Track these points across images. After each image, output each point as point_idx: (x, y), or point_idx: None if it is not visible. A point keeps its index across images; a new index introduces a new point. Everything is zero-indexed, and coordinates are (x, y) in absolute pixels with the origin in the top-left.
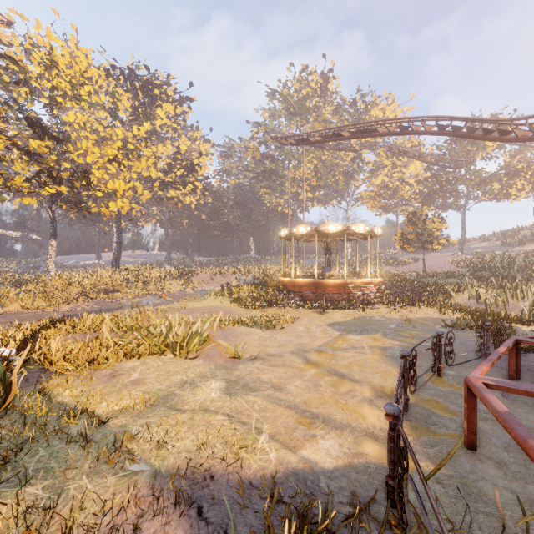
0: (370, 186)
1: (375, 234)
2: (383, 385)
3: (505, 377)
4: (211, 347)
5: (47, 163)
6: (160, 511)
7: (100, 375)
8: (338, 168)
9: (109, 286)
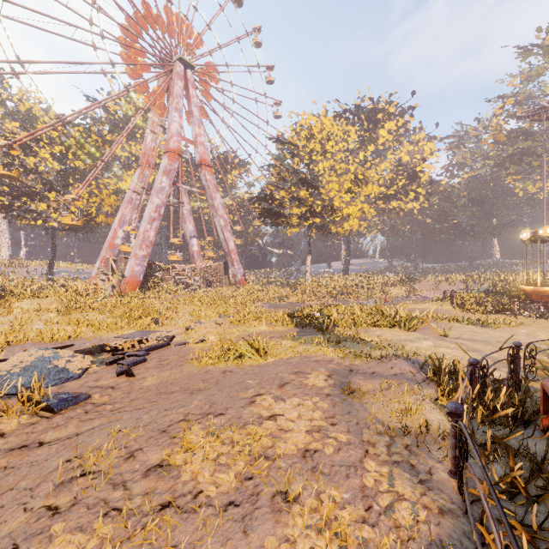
0: None
1: None
2: None
3: None
4: (426, 330)
5: (308, 204)
6: (398, 356)
7: (360, 330)
8: None
9: (343, 289)
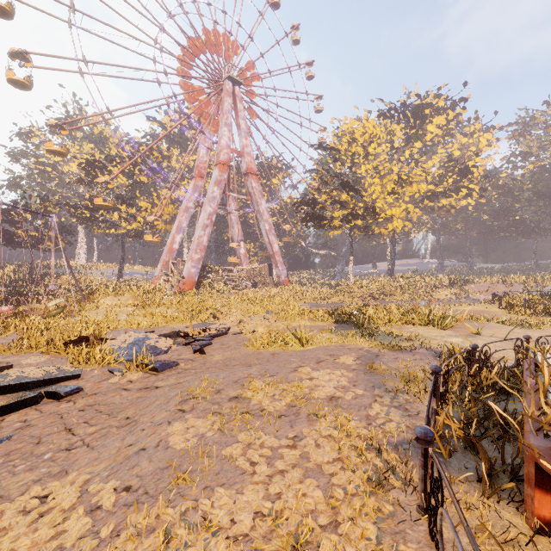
0: None
1: None
2: None
3: None
4: (461, 328)
5: (349, 206)
6: (421, 346)
7: (394, 327)
8: None
9: (387, 290)
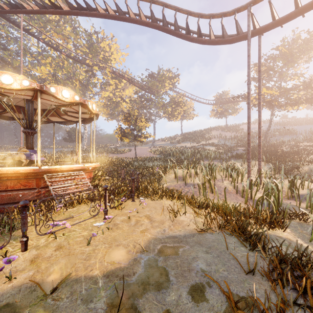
0: (101, 99)
1: (90, 109)
2: None
3: None
4: None
5: None
6: None
7: None
8: (75, 76)
9: None
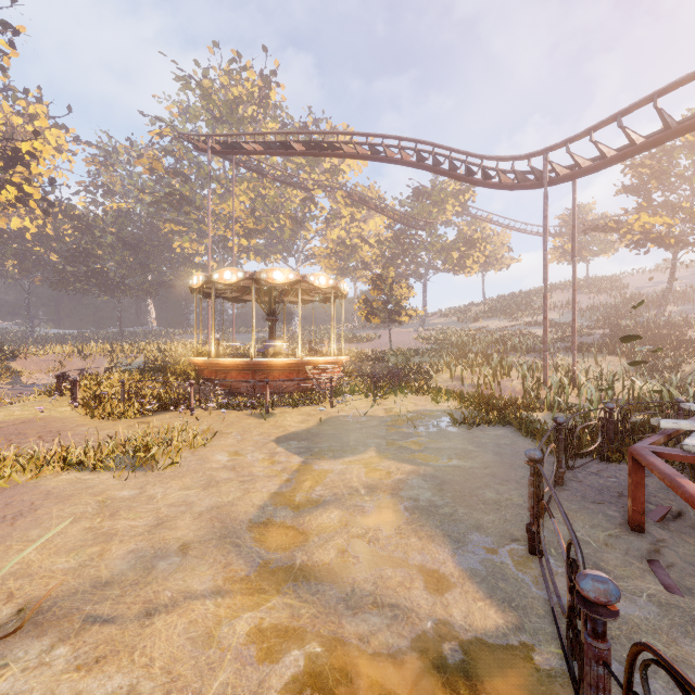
0: (324, 241)
1: (341, 291)
2: (451, 633)
3: (622, 524)
4: None
5: None
6: None
7: None
8: (284, 210)
9: None
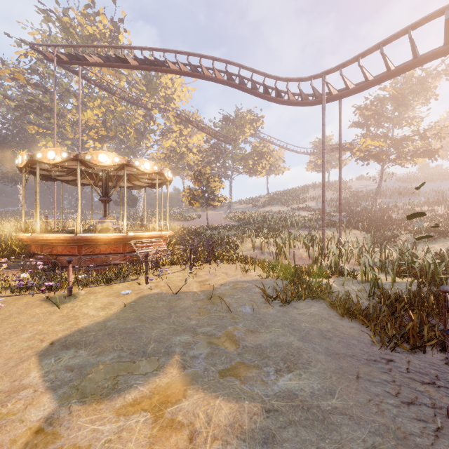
0: (160, 149)
1: (165, 177)
2: None
3: None
4: None
5: None
6: None
7: None
8: (129, 122)
9: None
